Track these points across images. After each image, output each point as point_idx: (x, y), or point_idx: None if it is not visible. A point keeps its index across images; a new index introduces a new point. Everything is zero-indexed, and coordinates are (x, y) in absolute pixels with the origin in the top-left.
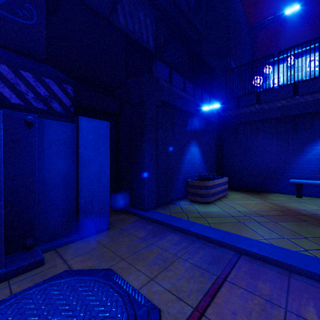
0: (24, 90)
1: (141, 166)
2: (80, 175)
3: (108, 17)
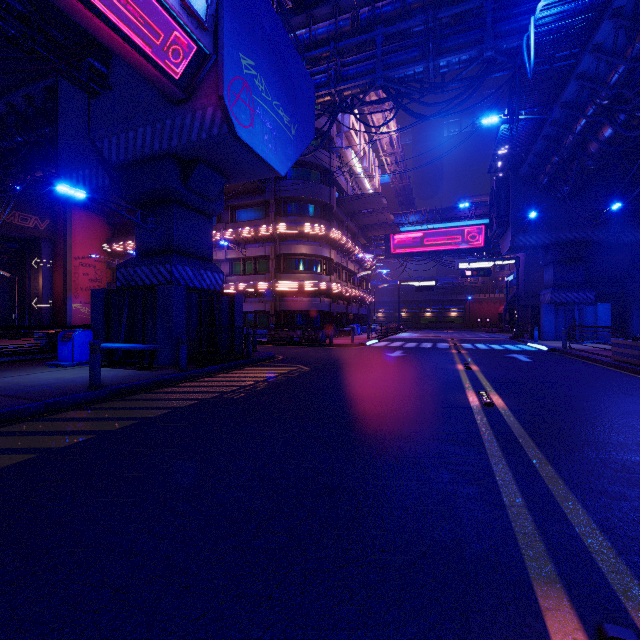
0: (579, 298)
1: (631, 320)
2: (598, 322)
3: (616, 243)
